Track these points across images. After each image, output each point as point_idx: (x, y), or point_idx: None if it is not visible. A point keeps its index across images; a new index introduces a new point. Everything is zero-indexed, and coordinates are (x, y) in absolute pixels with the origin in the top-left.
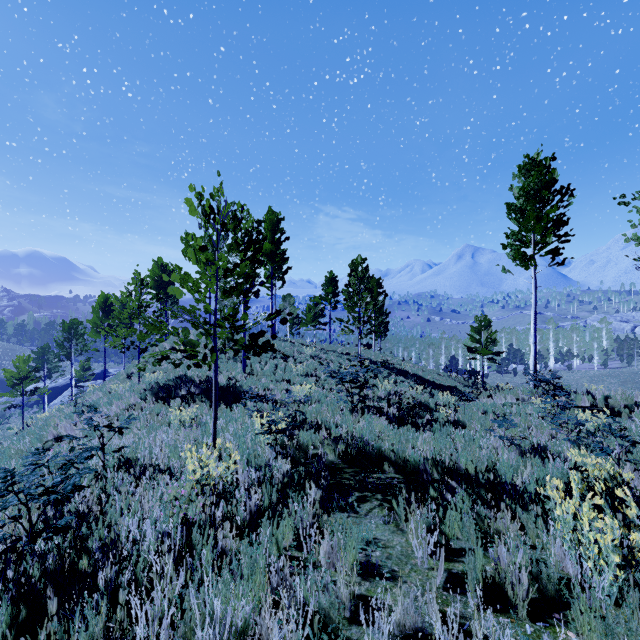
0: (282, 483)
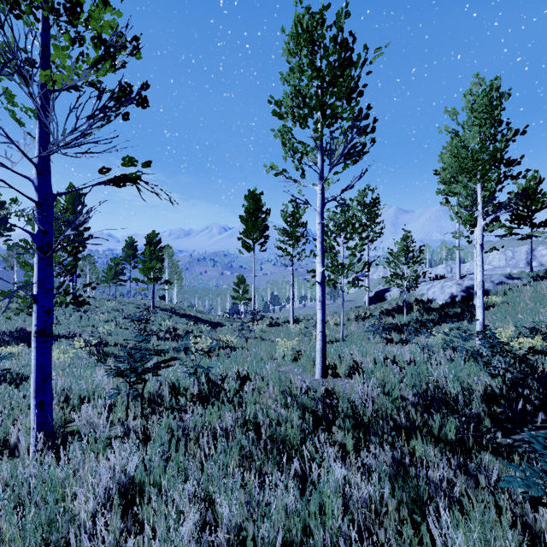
0: None
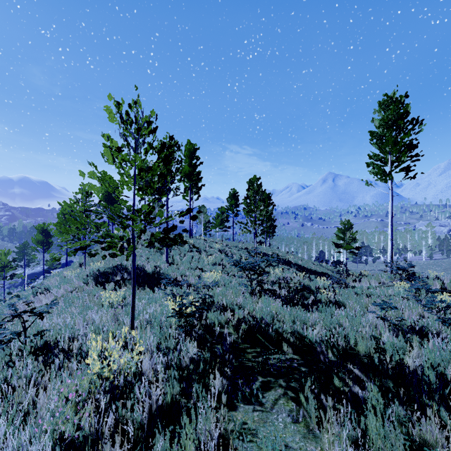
0: (189, 366)
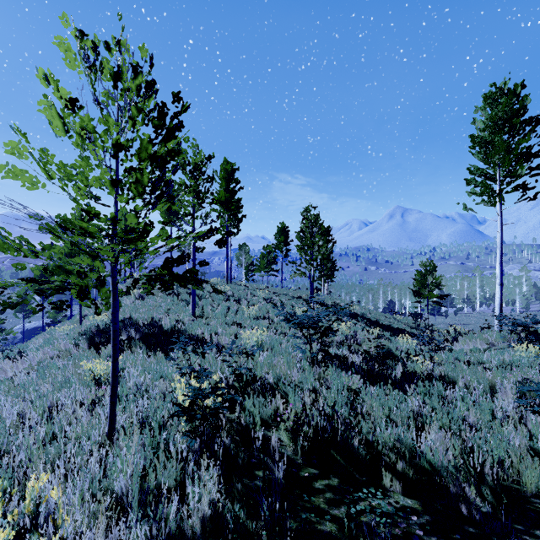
0: (198, 537)
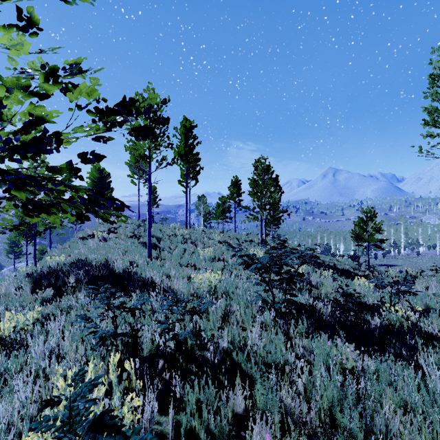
0: None
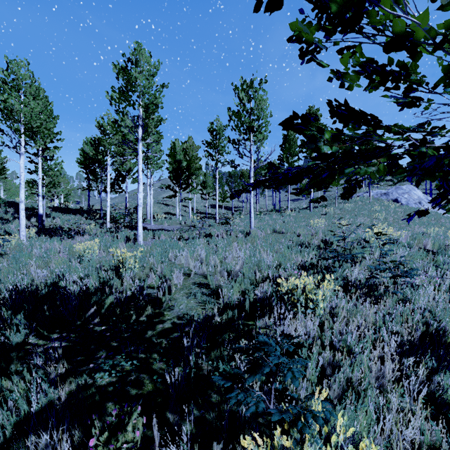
0: None
